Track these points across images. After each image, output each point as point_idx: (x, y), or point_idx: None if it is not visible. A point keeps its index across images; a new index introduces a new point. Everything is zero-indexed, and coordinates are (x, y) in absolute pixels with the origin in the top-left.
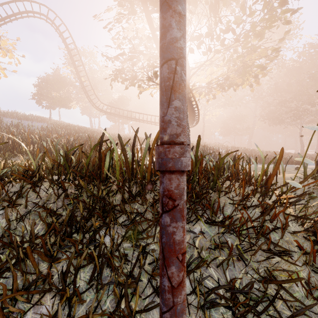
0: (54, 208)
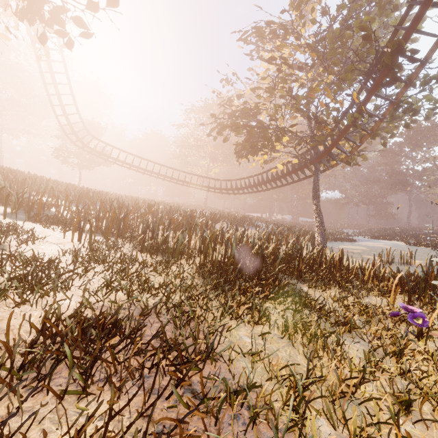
0: None
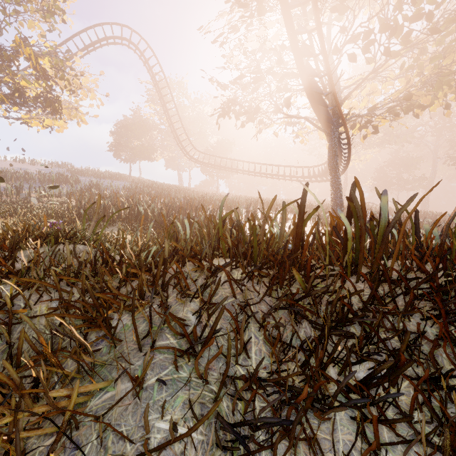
0: (260, 315)
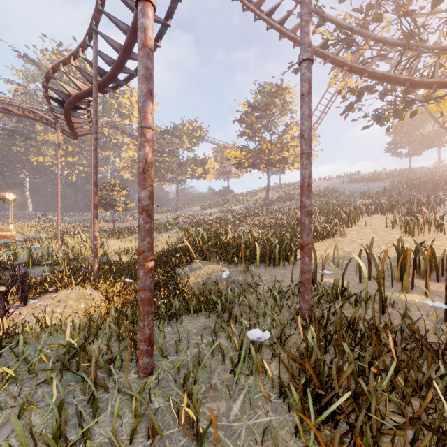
0: None
